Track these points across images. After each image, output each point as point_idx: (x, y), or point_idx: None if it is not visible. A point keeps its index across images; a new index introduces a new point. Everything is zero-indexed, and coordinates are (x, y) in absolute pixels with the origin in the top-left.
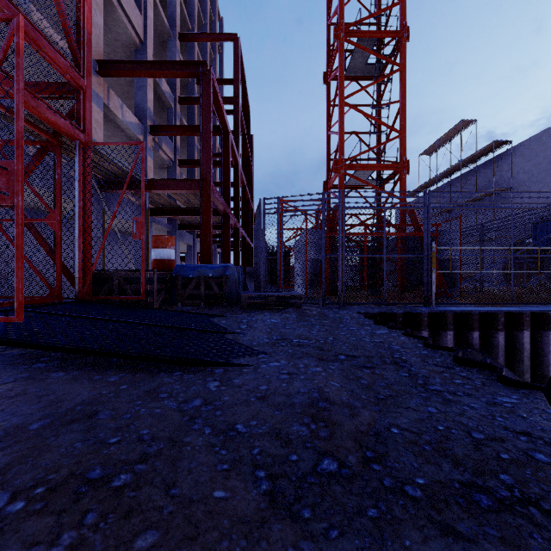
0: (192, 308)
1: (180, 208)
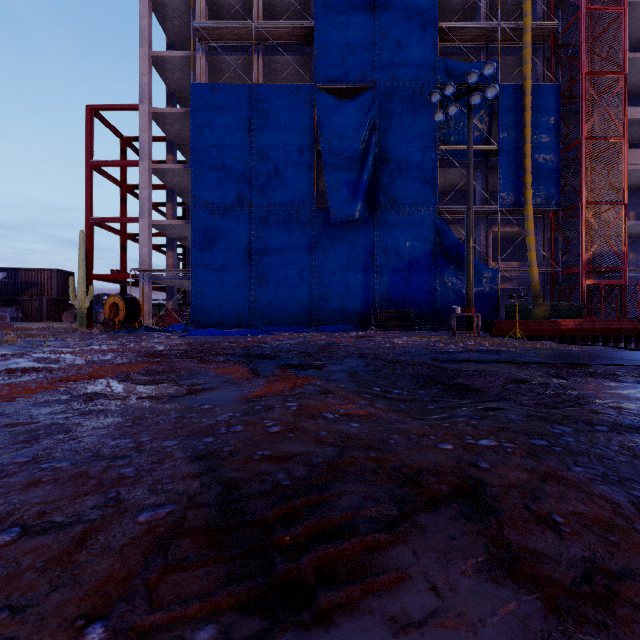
0: None
1: None
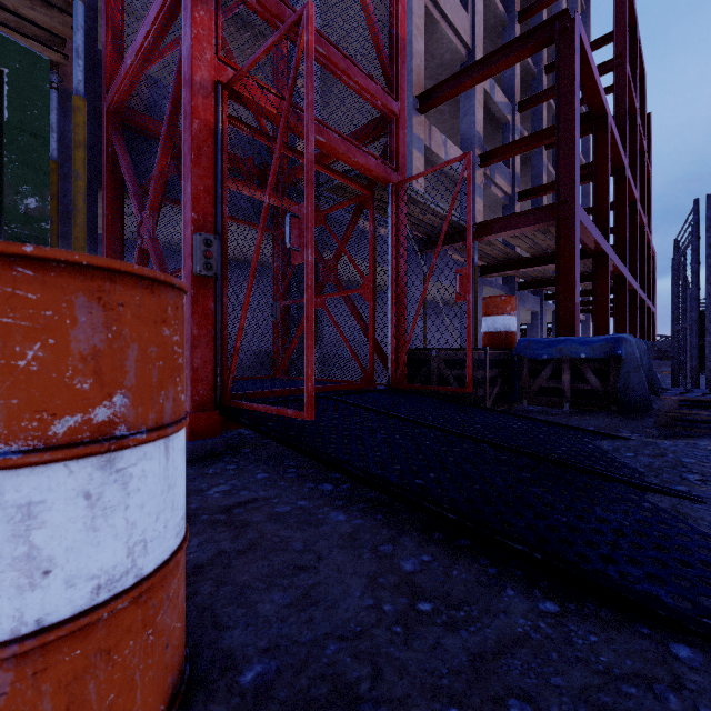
0: (544, 408)
1: (521, 259)
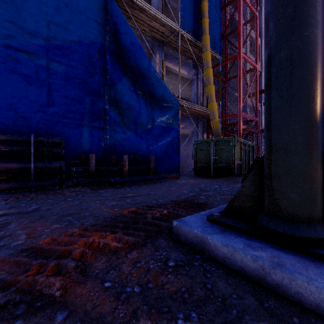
0: None
1: None
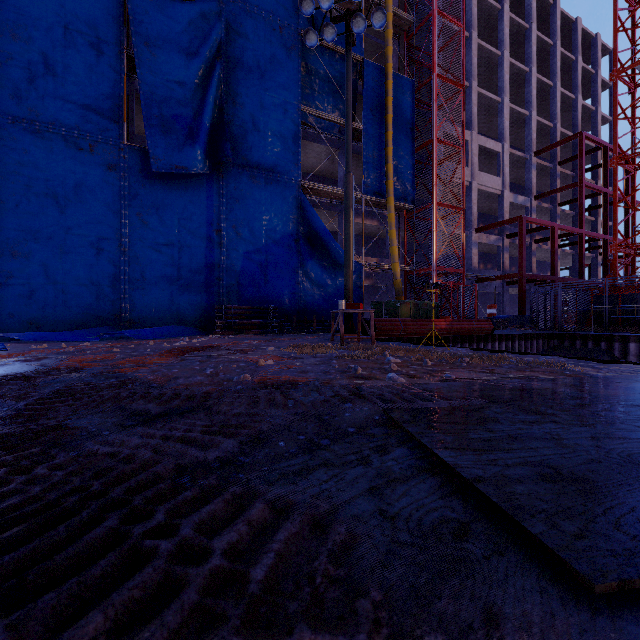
0: None
1: None
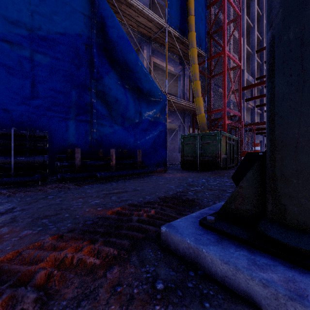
0: None
1: (258, 128)
